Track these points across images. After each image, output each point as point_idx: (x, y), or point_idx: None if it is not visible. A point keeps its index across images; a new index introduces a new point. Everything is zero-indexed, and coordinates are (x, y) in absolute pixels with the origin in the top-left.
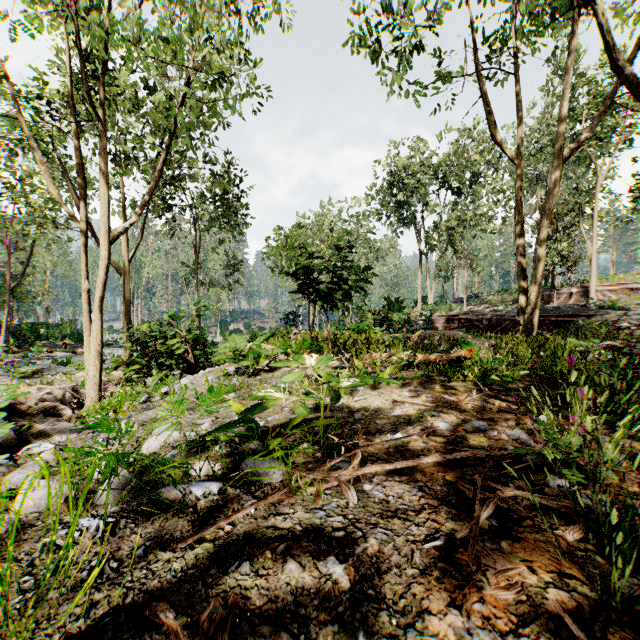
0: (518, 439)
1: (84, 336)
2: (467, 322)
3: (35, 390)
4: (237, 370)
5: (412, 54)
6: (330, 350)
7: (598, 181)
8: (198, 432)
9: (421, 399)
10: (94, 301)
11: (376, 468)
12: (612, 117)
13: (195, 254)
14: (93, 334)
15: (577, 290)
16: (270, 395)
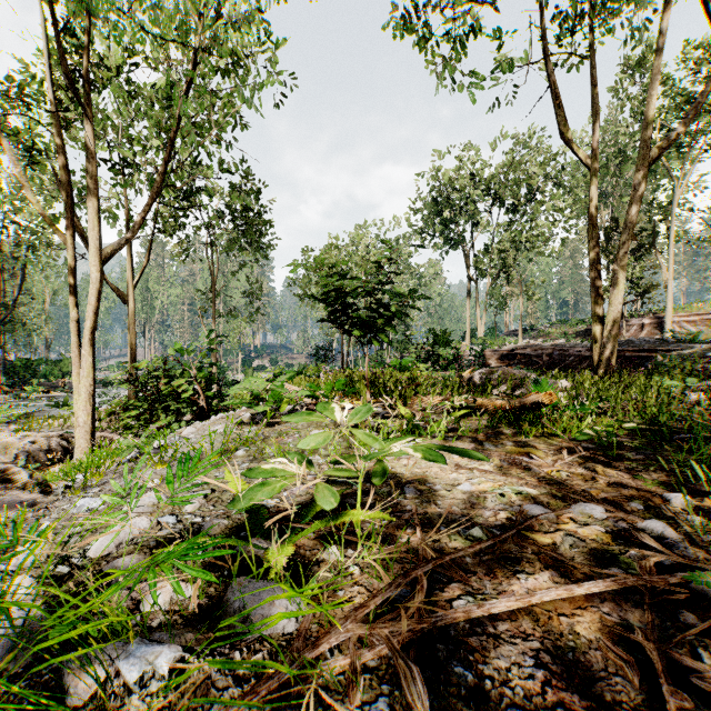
0: (662, 539)
1: (74, 375)
2: (524, 358)
3: (17, 439)
4: (253, 417)
5: (464, 42)
6: (368, 392)
7: (675, 196)
8: (180, 517)
9: (494, 463)
10: (85, 333)
11: (455, 615)
12: (693, 121)
13: (212, 280)
14: (84, 372)
15: (650, 321)
16: (281, 469)
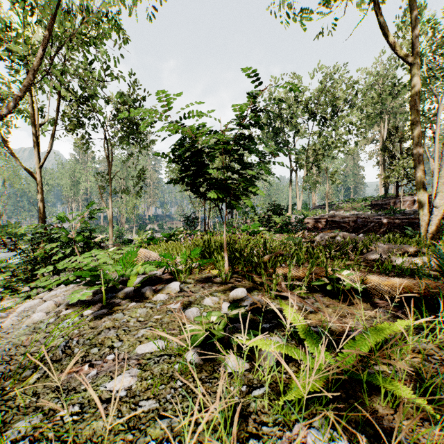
0: None
1: None
2: (334, 223)
3: None
4: (95, 292)
5: None
6: (226, 263)
7: (439, 109)
8: None
9: None
10: None
11: None
12: None
13: (109, 166)
14: None
15: None
16: None
